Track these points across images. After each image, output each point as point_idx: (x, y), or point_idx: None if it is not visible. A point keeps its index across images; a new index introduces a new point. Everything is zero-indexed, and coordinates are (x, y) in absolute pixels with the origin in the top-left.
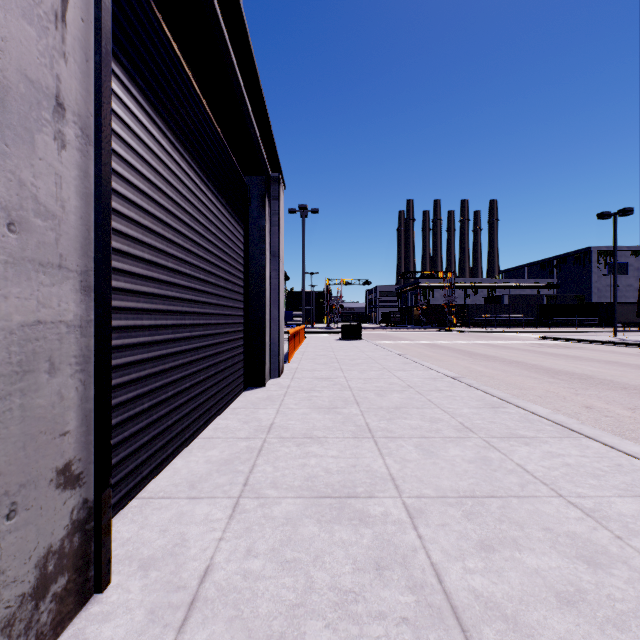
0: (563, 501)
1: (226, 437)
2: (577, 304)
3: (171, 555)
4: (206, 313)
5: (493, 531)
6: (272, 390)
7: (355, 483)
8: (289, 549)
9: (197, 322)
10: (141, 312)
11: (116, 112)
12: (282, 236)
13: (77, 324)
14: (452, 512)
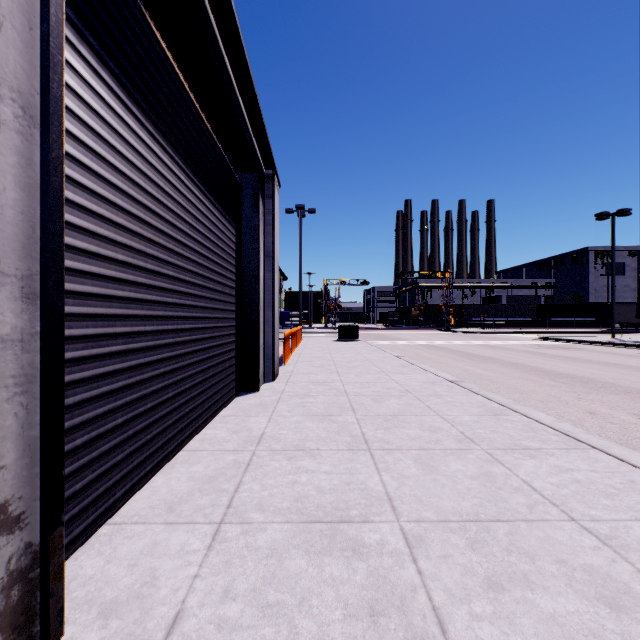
0: (576, 526)
1: (213, 449)
2: (575, 304)
3: (137, 598)
4: (192, 317)
5: (501, 564)
6: (265, 395)
7: (349, 504)
8: (272, 589)
9: (182, 327)
10: (114, 318)
11: (82, 97)
12: (277, 236)
13: (16, 338)
14: (455, 540)
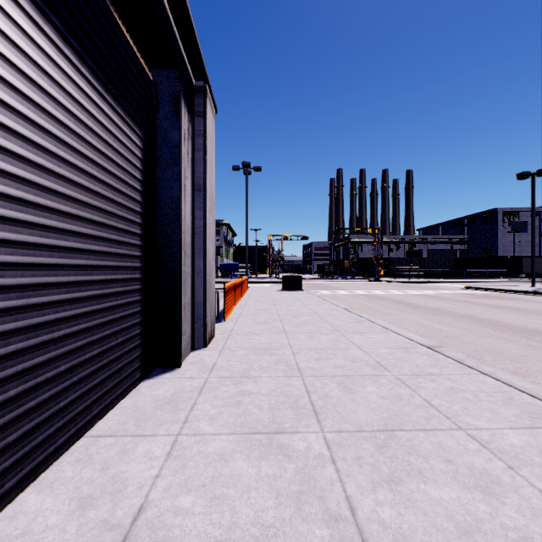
0: None
1: None
2: (487, 257)
3: None
4: None
5: None
6: (186, 377)
7: None
8: None
9: None
10: None
11: None
12: (211, 168)
13: None
14: None
